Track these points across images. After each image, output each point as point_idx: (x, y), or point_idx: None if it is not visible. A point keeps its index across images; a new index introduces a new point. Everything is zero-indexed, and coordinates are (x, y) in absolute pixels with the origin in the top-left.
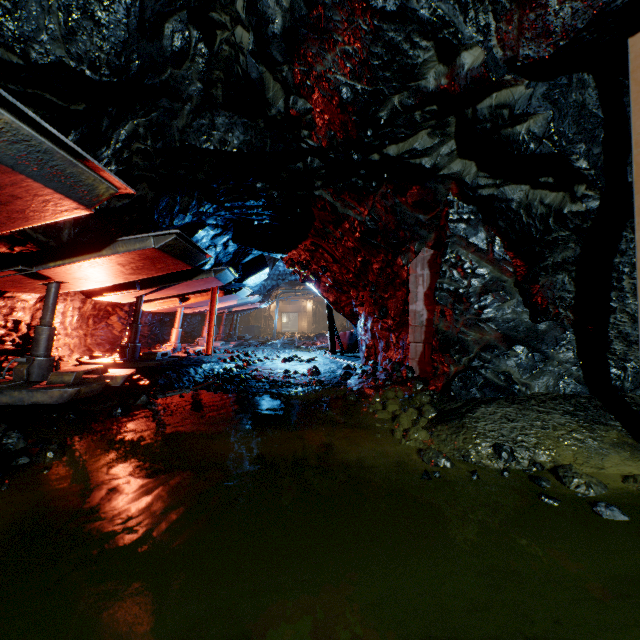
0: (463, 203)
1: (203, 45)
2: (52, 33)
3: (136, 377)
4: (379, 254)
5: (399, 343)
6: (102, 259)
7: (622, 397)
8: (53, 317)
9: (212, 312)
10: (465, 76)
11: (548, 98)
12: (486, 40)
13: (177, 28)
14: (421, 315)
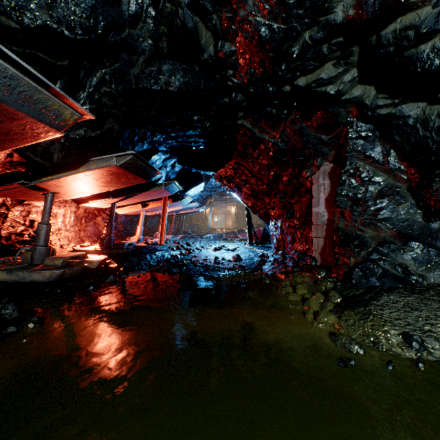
0: (361, 123)
1: (152, 9)
2: (39, 2)
3: (108, 261)
4: (288, 169)
5: (303, 238)
6: (80, 174)
7: None
8: (49, 218)
9: (164, 214)
10: (373, 2)
11: None
12: None
13: None
14: (322, 216)
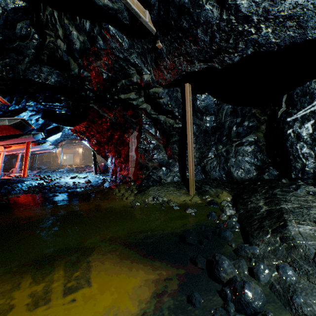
0: (147, 118)
1: (37, 35)
2: None
3: None
4: (117, 132)
5: (126, 168)
6: None
7: (189, 181)
8: None
9: (27, 154)
10: (145, 82)
11: (168, 94)
12: (150, 73)
13: (24, 26)
14: (134, 157)
